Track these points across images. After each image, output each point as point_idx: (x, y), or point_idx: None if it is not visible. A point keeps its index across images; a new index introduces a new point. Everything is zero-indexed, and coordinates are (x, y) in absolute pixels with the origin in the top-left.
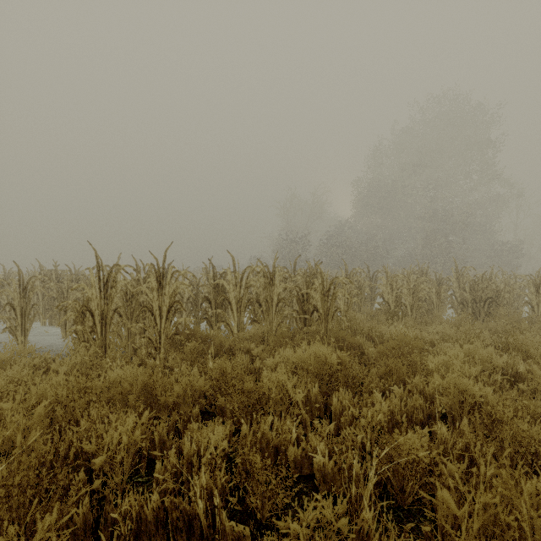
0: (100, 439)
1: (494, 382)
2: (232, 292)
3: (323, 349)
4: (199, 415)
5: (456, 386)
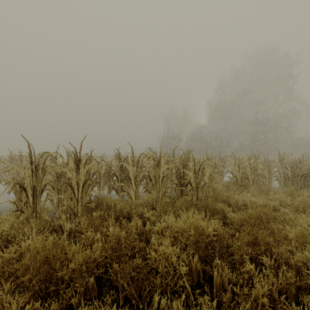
0: None
1: None
2: (131, 170)
3: (200, 221)
4: (94, 284)
5: None
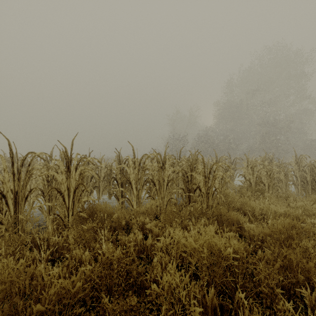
0: None
1: None
2: (132, 174)
3: (216, 240)
4: None
5: None
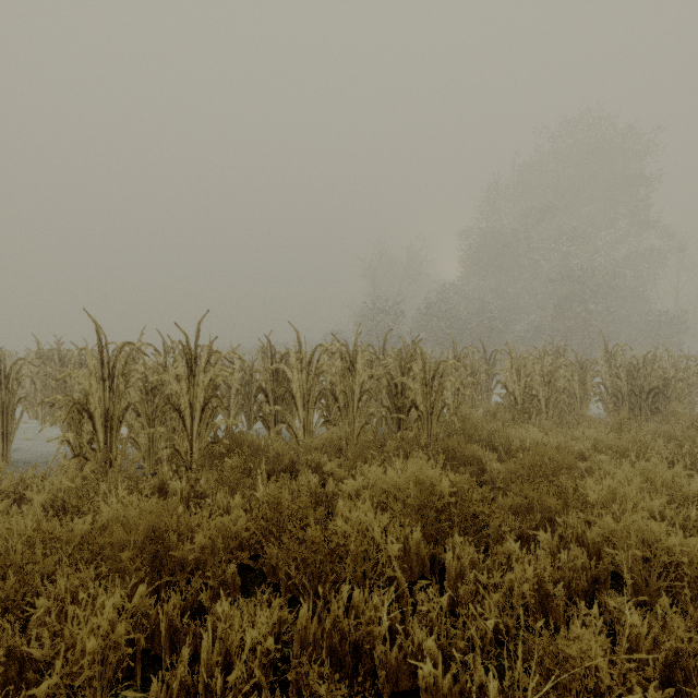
0: (58, 639)
1: (685, 519)
2: (297, 380)
3: (428, 471)
4: (237, 576)
5: (639, 534)
